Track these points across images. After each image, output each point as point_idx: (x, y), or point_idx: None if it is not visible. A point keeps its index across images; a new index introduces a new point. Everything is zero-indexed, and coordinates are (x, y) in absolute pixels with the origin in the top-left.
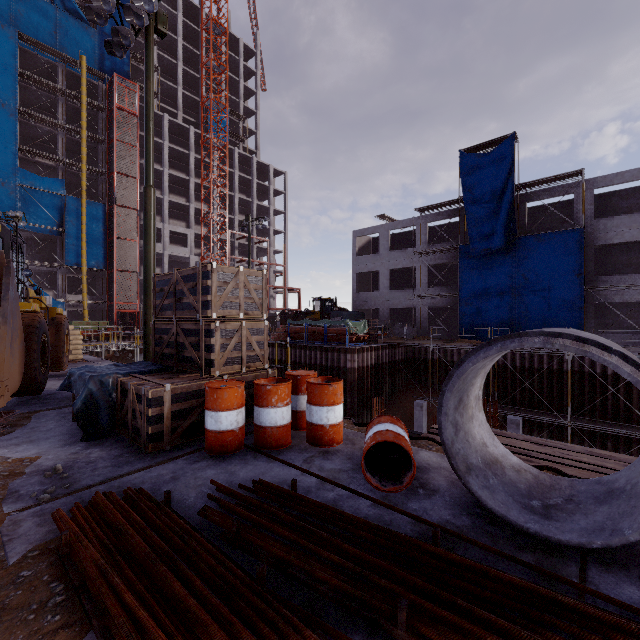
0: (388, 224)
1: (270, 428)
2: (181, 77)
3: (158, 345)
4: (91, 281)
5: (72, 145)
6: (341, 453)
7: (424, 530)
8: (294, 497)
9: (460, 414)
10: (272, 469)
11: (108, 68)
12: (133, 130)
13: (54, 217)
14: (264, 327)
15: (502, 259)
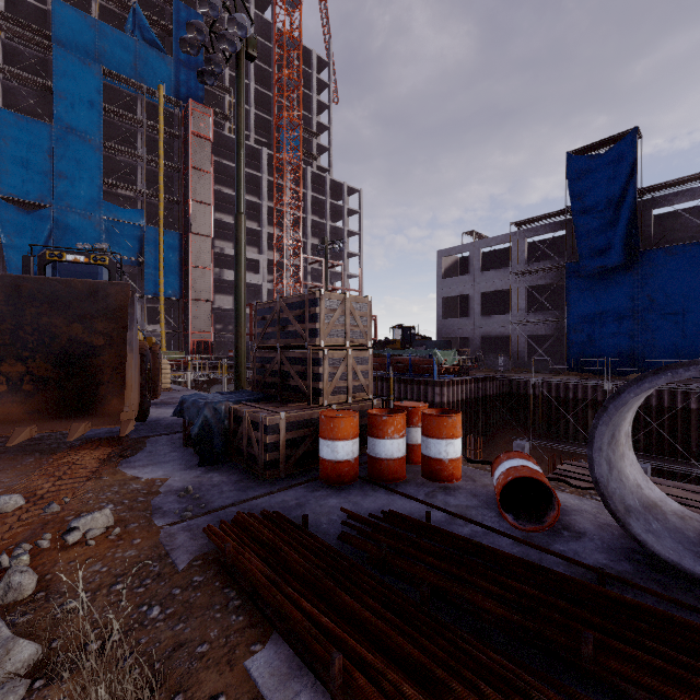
0: (479, 241)
1: (386, 460)
2: (253, 97)
3: (259, 374)
4: (167, 311)
5: (150, 175)
6: (463, 489)
7: (580, 572)
8: (430, 529)
9: (612, 451)
10: (395, 501)
11: (183, 95)
12: (207, 156)
13: (134, 248)
14: (368, 356)
15: (621, 278)
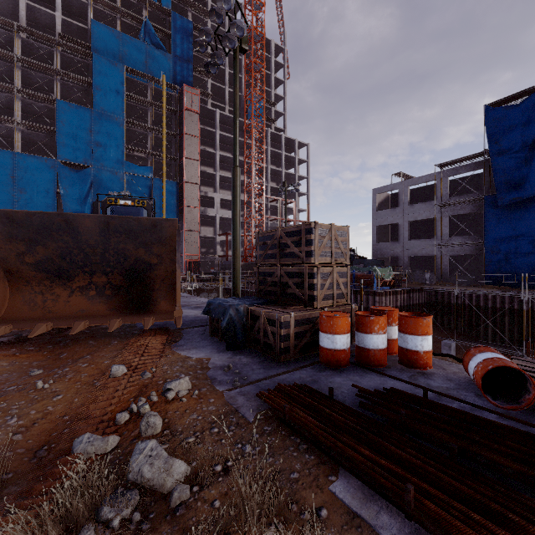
0: (407, 181)
1: (373, 350)
2: (228, 79)
3: (261, 284)
4: None
5: (156, 141)
6: (438, 375)
7: None
8: (428, 403)
9: None
10: (386, 382)
11: (179, 81)
12: (196, 125)
13: (146, 194)
14: (347, 271)
15: (534, 207)
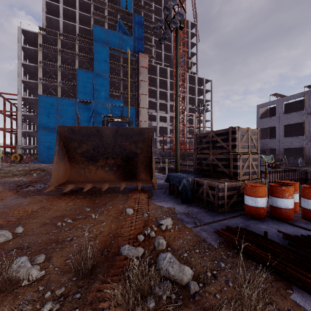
0: (282, 98)
1: (284, 209)
2: (163, 46)
3: (198, 165)
4: None
5: (124, 86)
6: None
7: None
8: None
9: None
10: (299, 230)
11: (136, 51)
12: (146, 75)
13: (119, 115)
14: (258, 157)
15: None
